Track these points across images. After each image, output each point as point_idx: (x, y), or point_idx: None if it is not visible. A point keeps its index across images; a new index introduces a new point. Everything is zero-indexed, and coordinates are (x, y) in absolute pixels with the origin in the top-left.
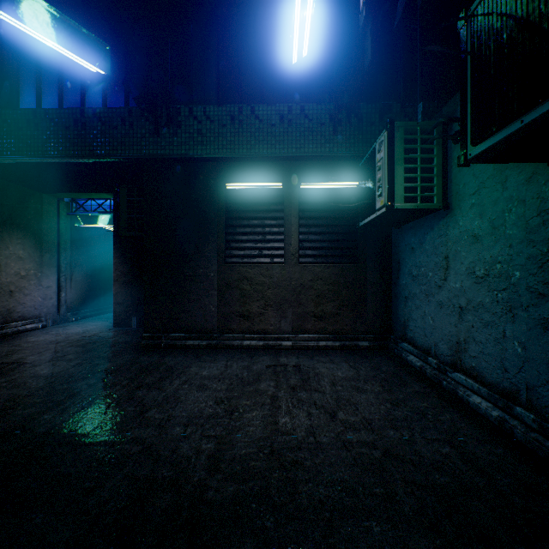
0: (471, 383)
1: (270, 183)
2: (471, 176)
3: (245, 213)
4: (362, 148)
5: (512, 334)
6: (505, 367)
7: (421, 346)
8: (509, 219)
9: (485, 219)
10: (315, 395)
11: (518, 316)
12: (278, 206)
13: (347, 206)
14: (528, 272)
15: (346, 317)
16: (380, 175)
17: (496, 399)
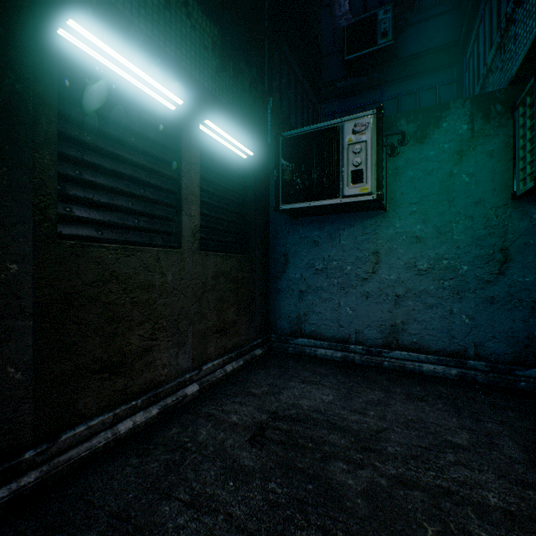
0: (417, 355)
1: (169, 89)
2: (412, 188)
3: (106, 123)
4: (238, 113)
5: (460, 311)
6: (453, 335)
7: (333, 336)
8: (457, 228)
9: (429, 225)
10: (394, 437)
11: (466, 297)
12: (168, 140)
13: (240, 179)
14: (476, 266)
15: (243, 324)
16: (361, 159)
17: (448, 361)
